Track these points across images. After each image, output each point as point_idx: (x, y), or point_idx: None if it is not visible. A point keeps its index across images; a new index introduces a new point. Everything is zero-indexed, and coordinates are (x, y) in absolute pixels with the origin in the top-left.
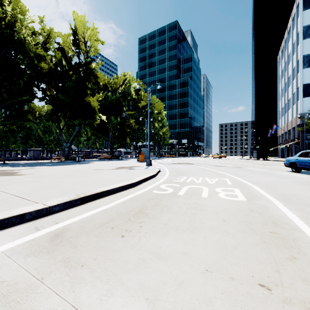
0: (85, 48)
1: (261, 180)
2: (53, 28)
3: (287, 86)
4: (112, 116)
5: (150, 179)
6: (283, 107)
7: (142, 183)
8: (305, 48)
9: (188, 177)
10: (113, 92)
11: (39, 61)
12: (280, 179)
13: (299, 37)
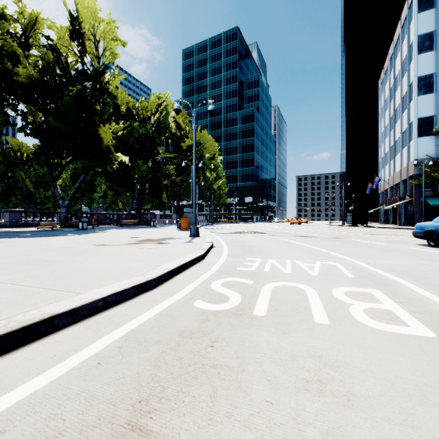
0: (95, 49)
1: (400, 265)
2: (38, 12)
3: (394, 122)
4: (139, 160)
5: (193, 266)
6: (387, 151)
7: (175, 277)
8: (421, 66)
9: (264, 259)
10: (141, 123)
11: (14, 64)
12: (429, 262)
13: (412, 50)
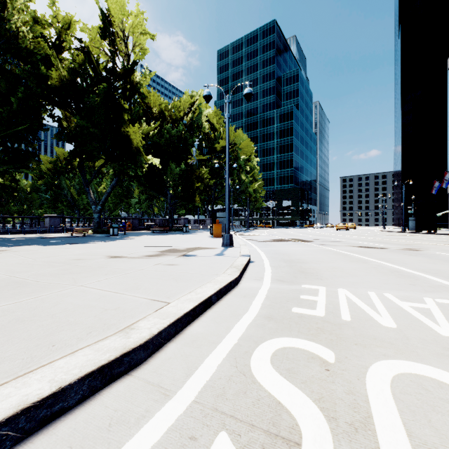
0: (126, 48)
1: None
2: (71, 15)
3: None
4: (171, 163)
5: (222, 300)
6: None
7: (188, 328)
8: None
9: (330, 288)
10: (174, 124)
11: (48, 68)
12: None
13: None
